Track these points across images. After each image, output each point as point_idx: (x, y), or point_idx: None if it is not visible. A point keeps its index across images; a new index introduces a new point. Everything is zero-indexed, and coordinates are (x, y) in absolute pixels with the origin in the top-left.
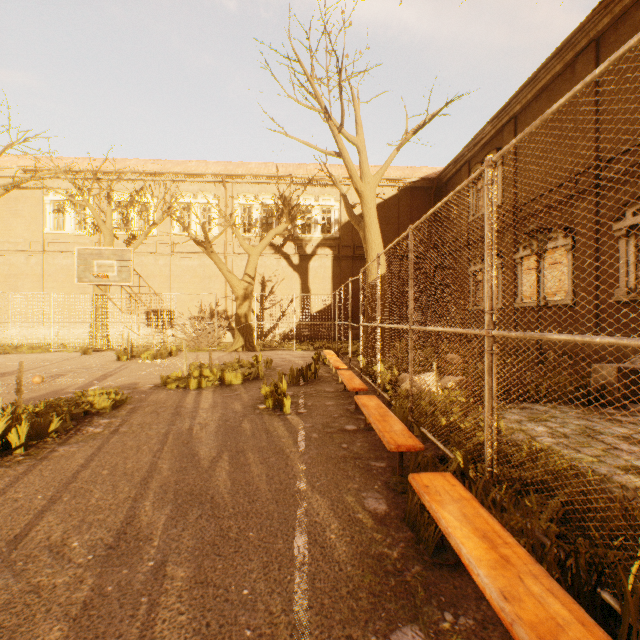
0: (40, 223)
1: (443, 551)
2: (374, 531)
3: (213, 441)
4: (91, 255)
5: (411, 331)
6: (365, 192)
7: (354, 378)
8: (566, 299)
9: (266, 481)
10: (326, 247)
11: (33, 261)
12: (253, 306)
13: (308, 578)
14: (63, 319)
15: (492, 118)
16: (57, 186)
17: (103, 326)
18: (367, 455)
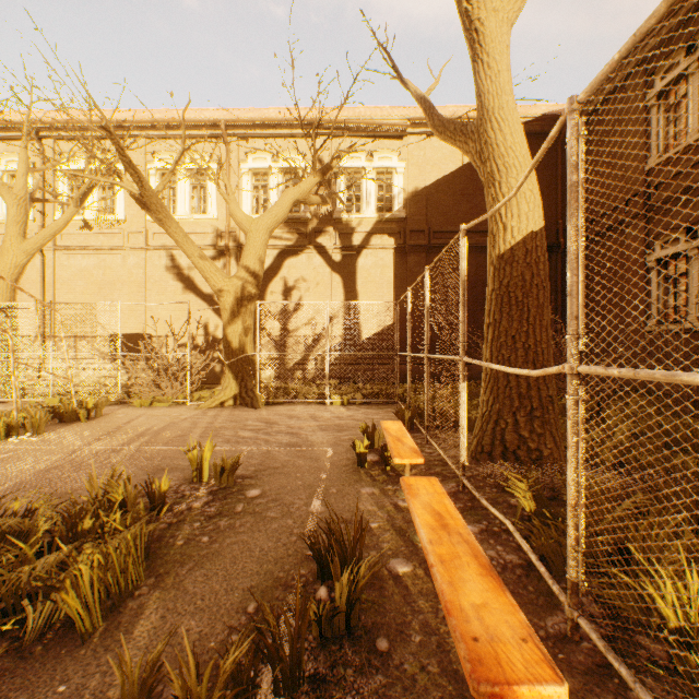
0: None
1: None
2: None
3: None
4: None
5: None
6: (488, 27)
7: None
8: None
9: None
10: (384, 234)
11: None
12: (270, 328)
13: None
14: None
15: None
16: None
17: None
18: None
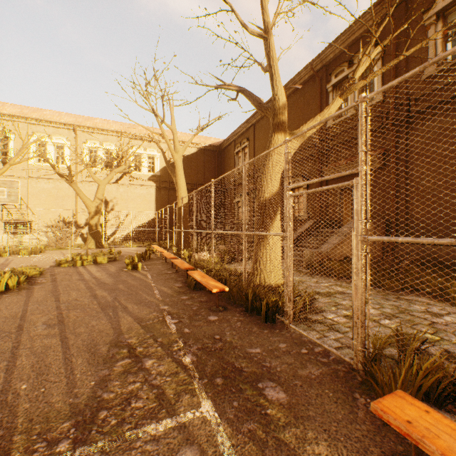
0: None
1: (196, 288)
2: (178, 288)
3: (110, 279)
4: None
5: (194, 232)
6: (177, 157)
7: (171, 255)
8: None
9: (140, 285)
10: (151, 181)
11: None
12: None
13: (160, 295)
14: None
15: (244, 123)
16: None
17: None
18: (176, 277)
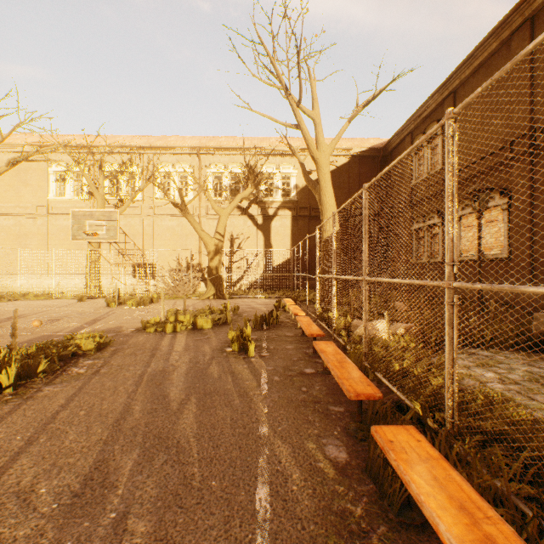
0: (45, 190)
1: (408, 509)
2: (336, 483)
3: (183, 383)
4: (84, 216)
5: (365, 282)
6: (320, 159)
7: (312, 324)
8: (502, 253)
9: (230, 425)
10: (286, 209)
11: (39, 222)
12: (223, 260)
13: (270, 538)
14: (64, 271)
15: (433, 93)
16: (59, 159)
17: (96, 277)
18: (326, 399)
